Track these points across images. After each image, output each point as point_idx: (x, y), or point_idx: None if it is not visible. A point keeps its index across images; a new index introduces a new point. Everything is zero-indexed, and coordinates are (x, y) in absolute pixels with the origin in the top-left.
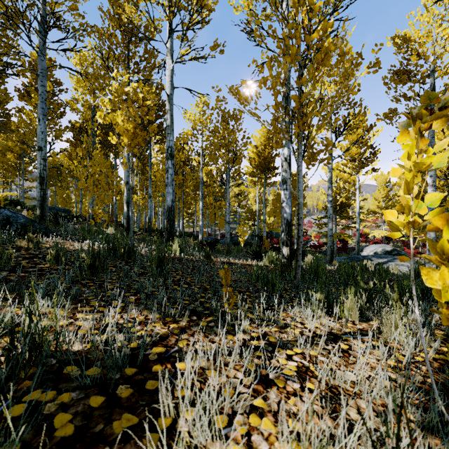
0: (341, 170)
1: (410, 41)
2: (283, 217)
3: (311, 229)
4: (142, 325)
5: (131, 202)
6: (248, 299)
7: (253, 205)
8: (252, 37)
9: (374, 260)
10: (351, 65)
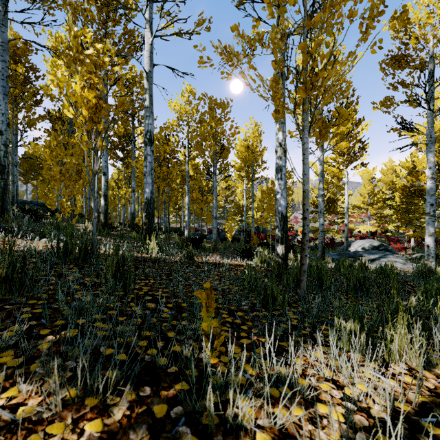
0: (330, 164)
1: (409, 24)
2: (277, 211)
3: (297, 224)
4: (16, 437)
5: (94, 191)
6: (245, 347)
7: (241, 201)
8: (242, 4)
9: (365, 256)
10: (371, 14)
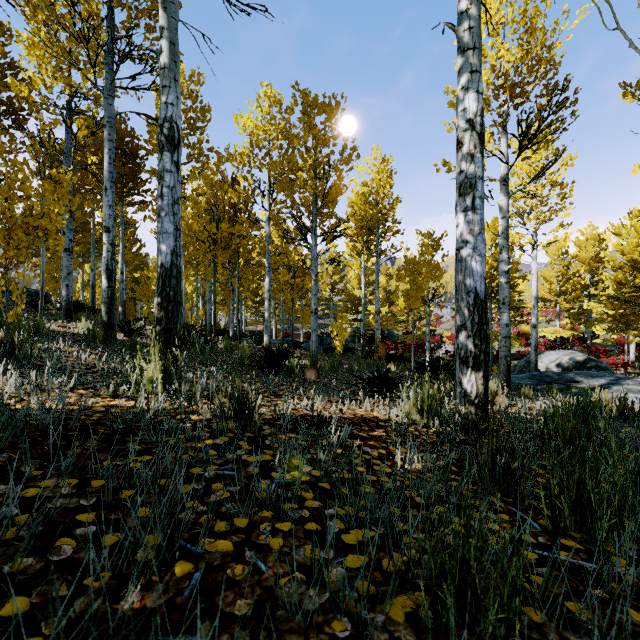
0: None
1: None
2: (462, 288)
3: (440, 326)
4: None
5: None
6: None
7: (355, 289)
8: None
9: (582, 382)
10: None
